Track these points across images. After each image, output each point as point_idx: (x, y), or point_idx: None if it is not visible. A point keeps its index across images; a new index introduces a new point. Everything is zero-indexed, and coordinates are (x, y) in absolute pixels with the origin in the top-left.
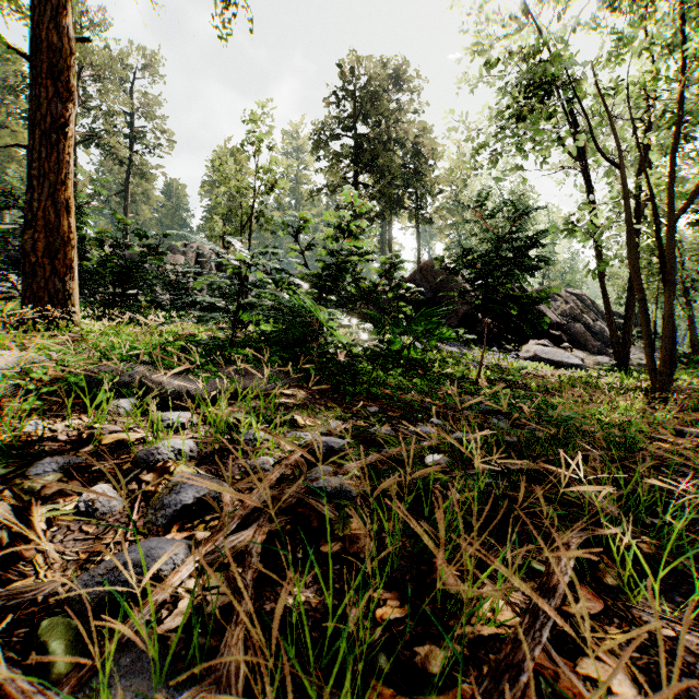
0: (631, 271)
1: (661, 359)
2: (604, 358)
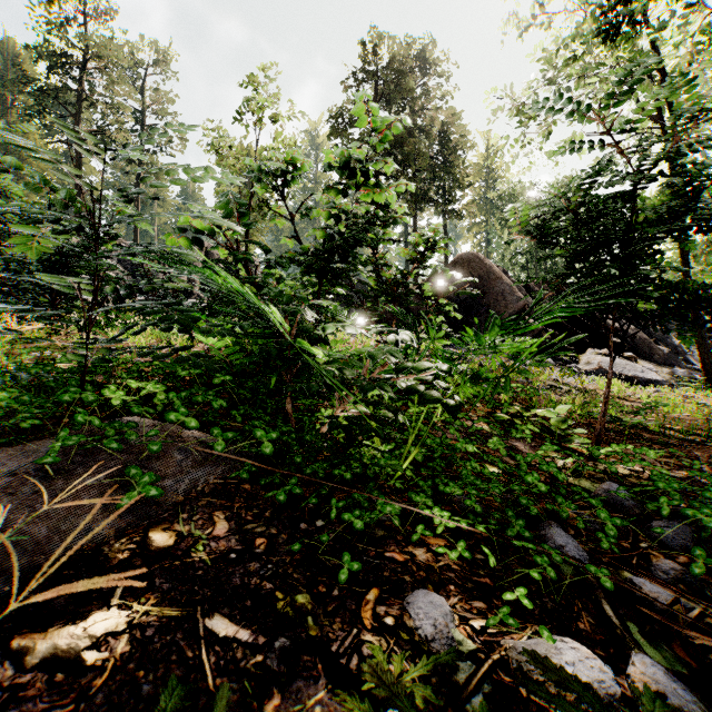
0: None
1: None
2: (681, 371)
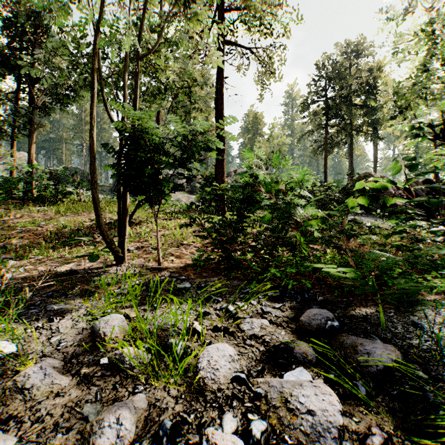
0: None
1: None
2: None
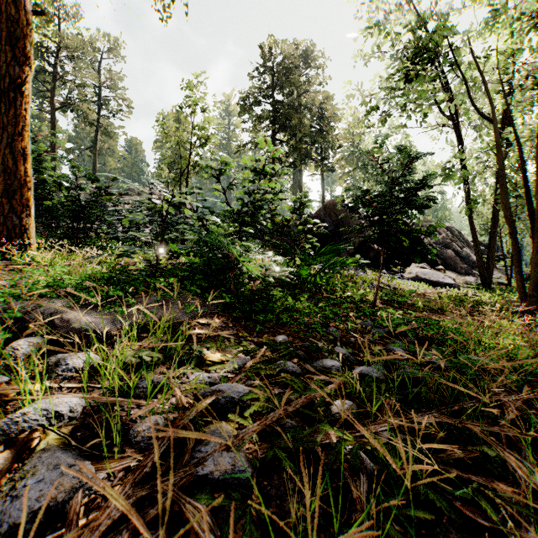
0: (503, 209)
1: (530, 284)
2: (471, 278)
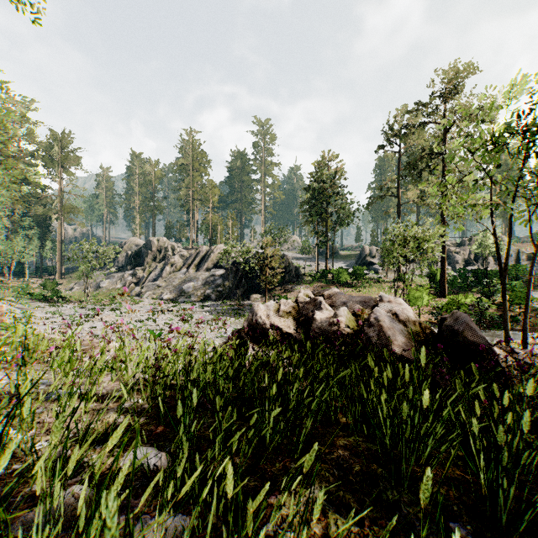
0: None
1: None
2: None
